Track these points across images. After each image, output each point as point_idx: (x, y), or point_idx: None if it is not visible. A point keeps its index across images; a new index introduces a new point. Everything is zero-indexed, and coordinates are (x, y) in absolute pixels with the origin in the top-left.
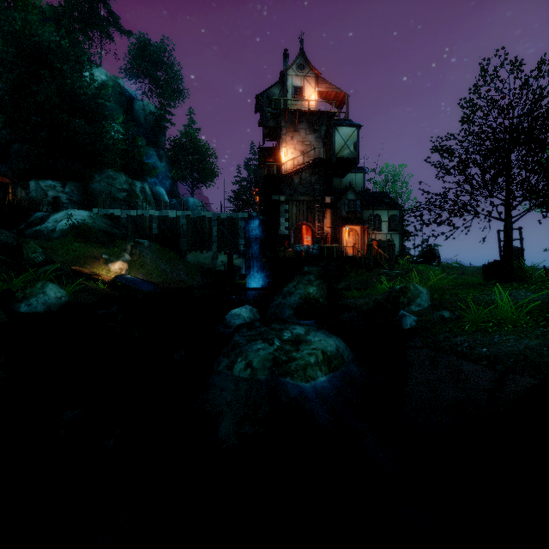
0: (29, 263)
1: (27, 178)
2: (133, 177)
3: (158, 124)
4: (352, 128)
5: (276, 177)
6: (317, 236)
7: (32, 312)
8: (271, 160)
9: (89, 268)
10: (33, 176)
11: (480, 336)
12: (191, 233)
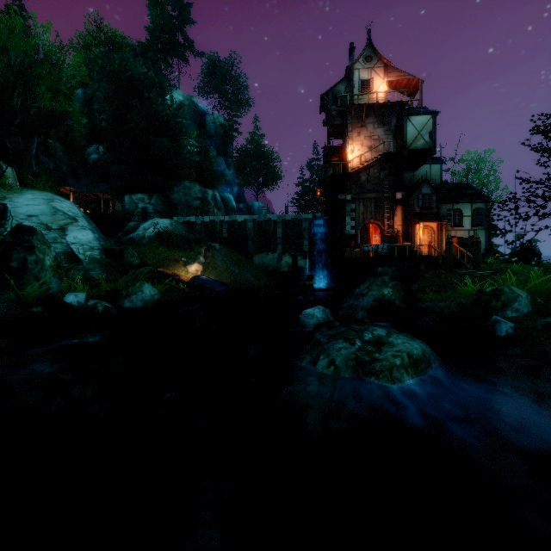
0: (129, 266)
1: (122, 194)
2: (205, 186)
3: (226, 135)
4: (426, 116)
5: (342, 175)
6: (387, 235)
7: (133, 307)
8: (336, 159)
9: (171, 270)
10: (127, 191)
11: None
12: (257, 236)
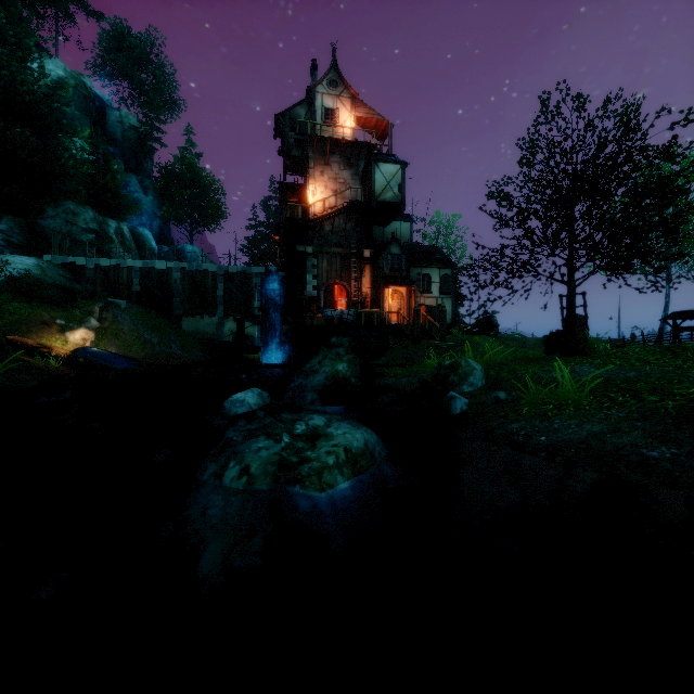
0: None
1: None
2: (105, 213)
3: (142, 144)
4: (396, 165)
5: (301, 221)
6: (354, 298)
7: None
8: (295, 200)
9: (35, 339)
10: None
11: (539, 422)
12: (188, 292)
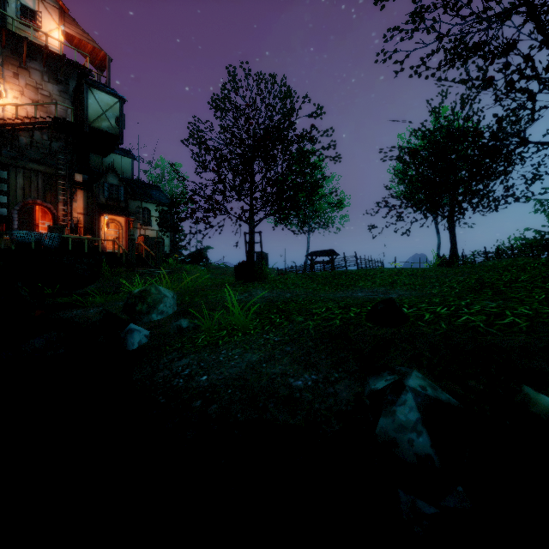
0: None
1: None
2: None
3: None
4: (113, 97)
5: None
6: (62, 223)
7: None
8: None
9: None
10: None
11: (208, 354)
12: None
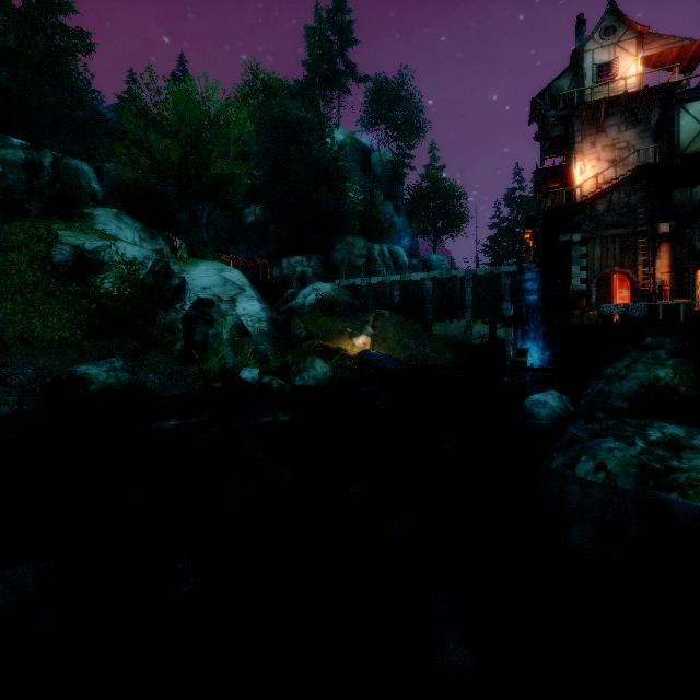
0: (296, 339)
1: (279, 257)
2: (370, 239)
3: (395, 173)
4: None
5: (566, 207)
6: (642, 288)
7: (304, 386)
8: (556, 185)
9: (336, 344)
10: (284, 254)
11: None
12: (438, 299)
